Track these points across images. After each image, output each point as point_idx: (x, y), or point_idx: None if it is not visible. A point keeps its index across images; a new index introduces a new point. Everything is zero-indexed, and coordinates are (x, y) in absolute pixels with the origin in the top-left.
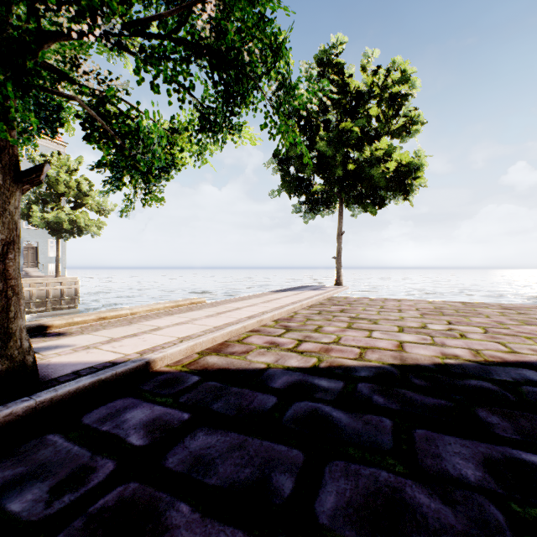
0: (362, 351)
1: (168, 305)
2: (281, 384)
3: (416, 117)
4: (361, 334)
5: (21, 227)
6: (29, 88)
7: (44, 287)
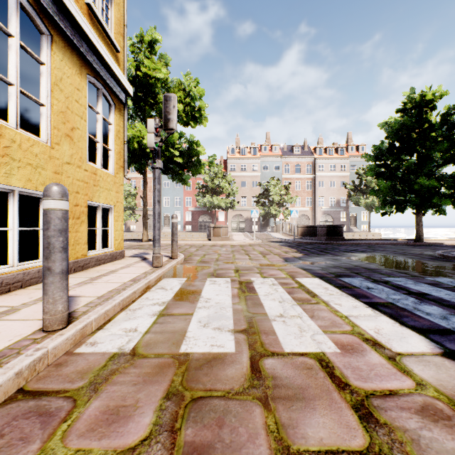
0: None
1: (446, 239)
2: None
3: None
4: None
5: (349, 207)
6: (427, 208)
7: (365, 237)
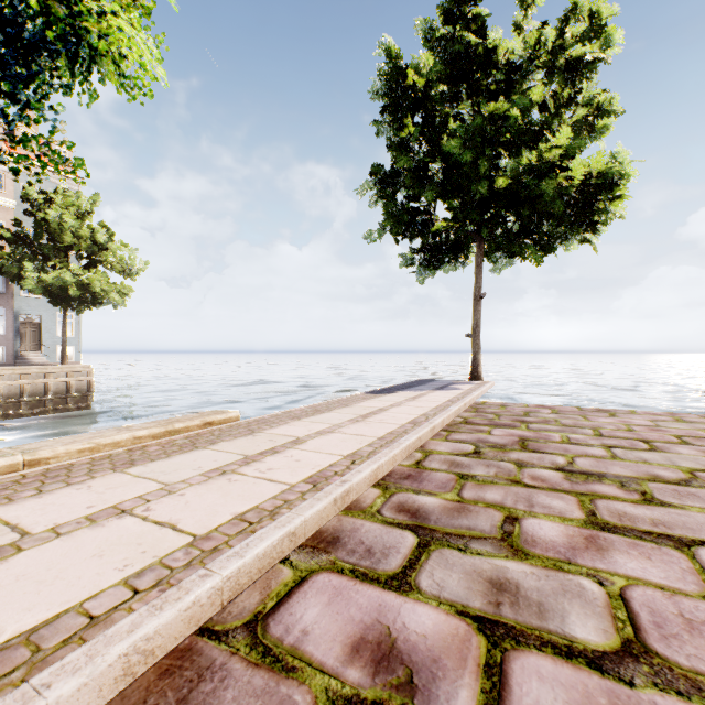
0: None
1: (144, 434)
2: None
3: (607, 104)
4: (673, 570)
5: (17, 295)
6: None
7: (41, 379)
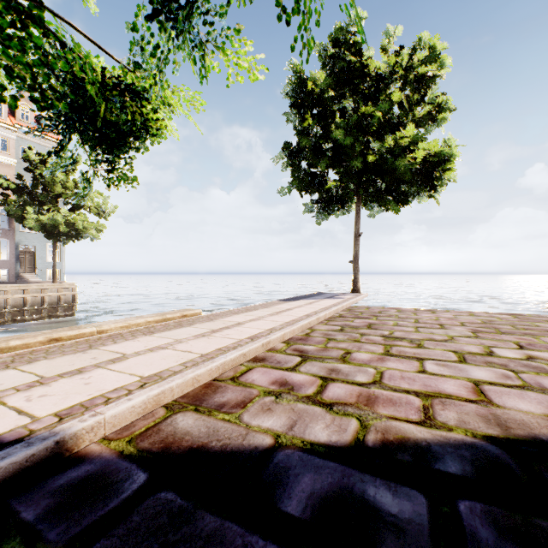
0: (426, 404)
1: (151, 320)
2: (303, 503)
3: (444, 104)
4: (409, 366)
5: (17, 231)
6: None
7: (39, 293)
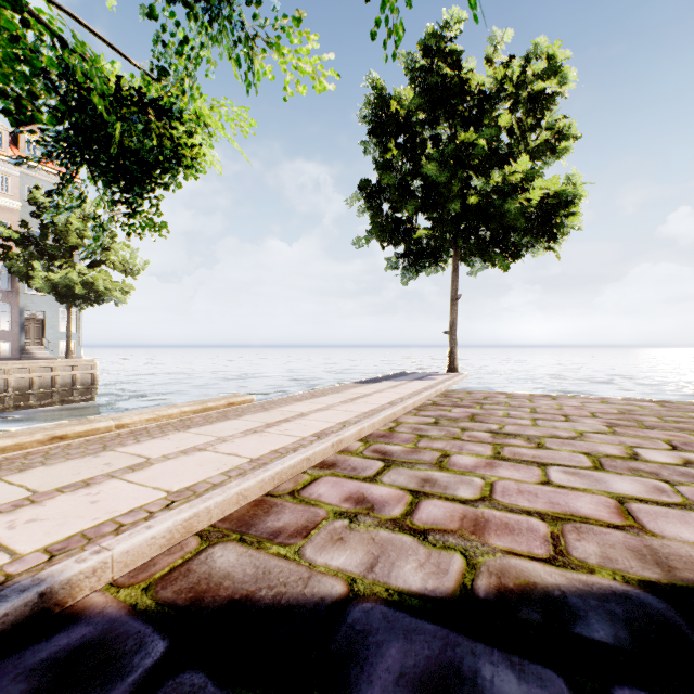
0: (556, 531)
1: (187, 410)
2: (389, 691)
3: (566, 129)
4: (527, 474)
5: (22, 292)
6: None
7: (48, 372)
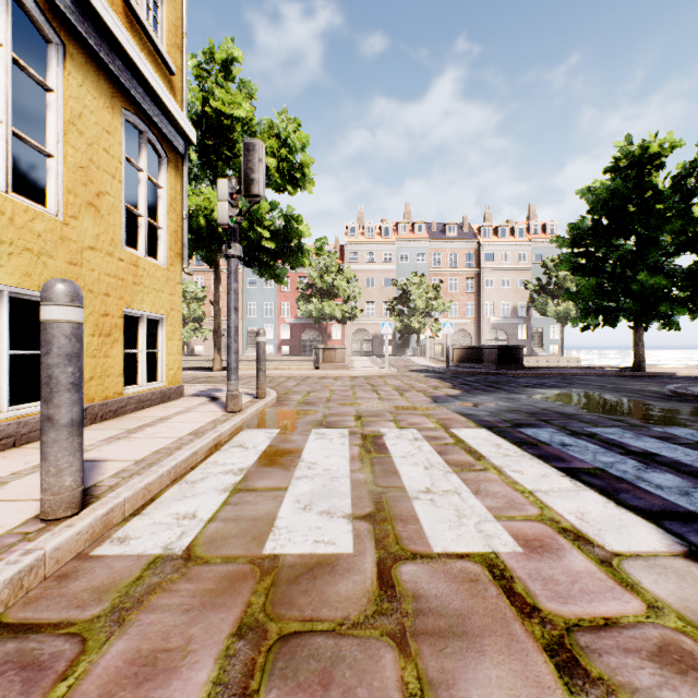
0: None
1: (680, 367)
2: None
3: None
4: None
5: (531, 317)
6: (651, 320)
7: (556, 363)
